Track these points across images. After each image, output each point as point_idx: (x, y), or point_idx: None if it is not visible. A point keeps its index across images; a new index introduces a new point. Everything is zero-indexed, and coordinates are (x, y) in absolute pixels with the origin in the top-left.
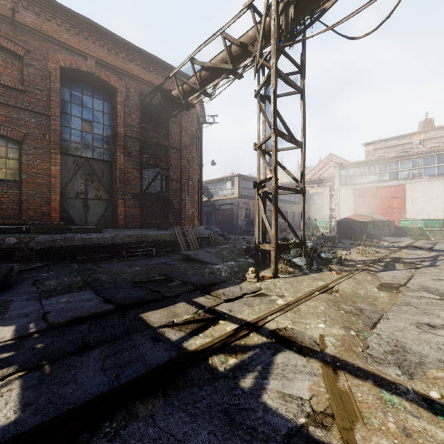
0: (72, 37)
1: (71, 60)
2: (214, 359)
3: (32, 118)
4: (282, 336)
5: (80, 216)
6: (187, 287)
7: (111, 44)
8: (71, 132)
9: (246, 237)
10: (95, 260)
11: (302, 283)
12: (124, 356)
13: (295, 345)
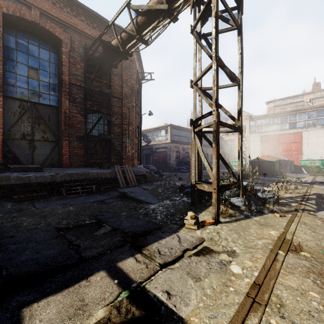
0: None
1: (15, 7)
2: None
3: None
4: None
5: (27, 155)
6: (116, 238)
7: None
8: (17, 78)
9: (177, 174)
10: (32, 199)
11: (249, 231)
12: None
13: None
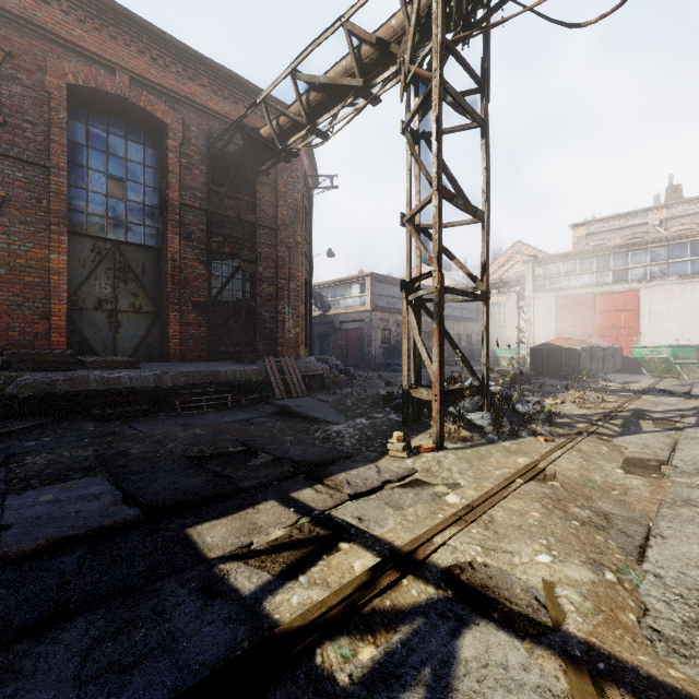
0: (89, 33)
1: (88, 73)
2: (328, 652)
3: (18, 172)
4: (467, 584)
5: (105, 339)
6: (282, 468)
7: (157, 48)
8: (89, 198)
9: (384, 374)
10: (126, 416)
11: (487, 459)
12: (135, 639)
13: (498, 608)
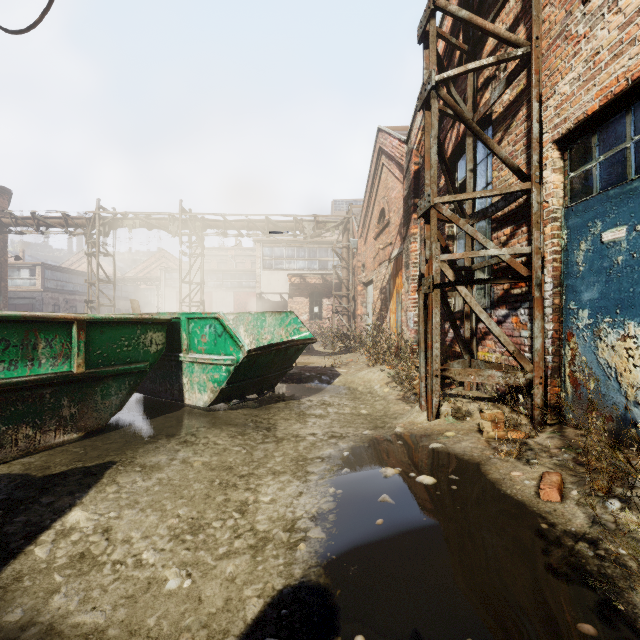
0: None
1: None
2: None
3: None
4: None
5: None
6: None
7: None
8: None
9: None
10: None
11: None
12: None
13: None
